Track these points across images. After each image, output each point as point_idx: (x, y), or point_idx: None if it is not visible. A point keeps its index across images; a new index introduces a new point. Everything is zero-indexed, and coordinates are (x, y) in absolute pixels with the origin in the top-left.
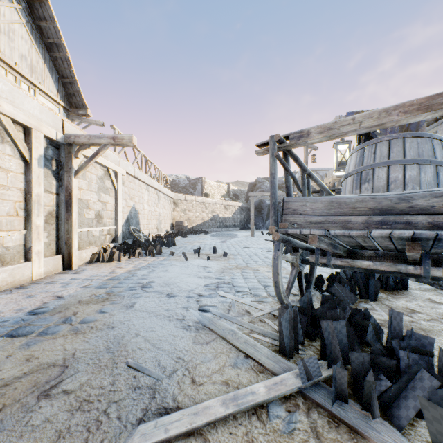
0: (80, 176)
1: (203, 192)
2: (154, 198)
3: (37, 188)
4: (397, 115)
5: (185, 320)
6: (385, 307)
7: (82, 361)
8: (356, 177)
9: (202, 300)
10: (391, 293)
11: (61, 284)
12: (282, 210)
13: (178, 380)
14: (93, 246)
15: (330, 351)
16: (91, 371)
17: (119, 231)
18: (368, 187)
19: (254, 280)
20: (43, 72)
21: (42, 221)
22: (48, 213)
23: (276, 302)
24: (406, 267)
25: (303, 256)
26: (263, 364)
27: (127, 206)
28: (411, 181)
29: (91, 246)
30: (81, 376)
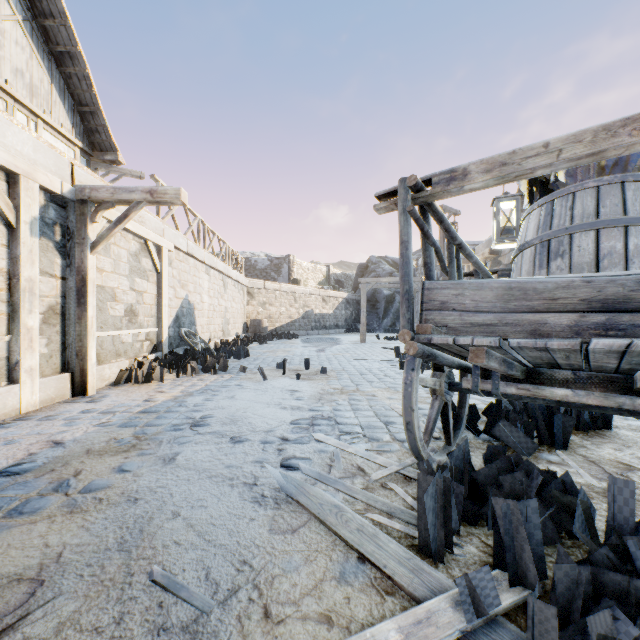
0: (101, 252)
1: (292, 277)
2: (218, 285)
3: (28, 269)
4: (629, 136)
5: (257, 486)
6: (583, 460)
7: (72, 570)
8: (541, 249)
9: (287, 448)
10: (587, 435)
11: (64, 420)
12: (422, 303)
13: (239, 612)
14: (123, 358)
15: (513, 556)
16: (83, 592)
17: (163, 335)
18: (562, 266)
19: (369, 413)
20: (50, 96)
21: (37, 320)
22: (49, 308)
23: (406, 452)
24: (633, 400)
25: (450, 378)
26: (392, 576)
27: (176, 298)
28: (638, 254)
29: (118, 359)
30: (63, 603)
